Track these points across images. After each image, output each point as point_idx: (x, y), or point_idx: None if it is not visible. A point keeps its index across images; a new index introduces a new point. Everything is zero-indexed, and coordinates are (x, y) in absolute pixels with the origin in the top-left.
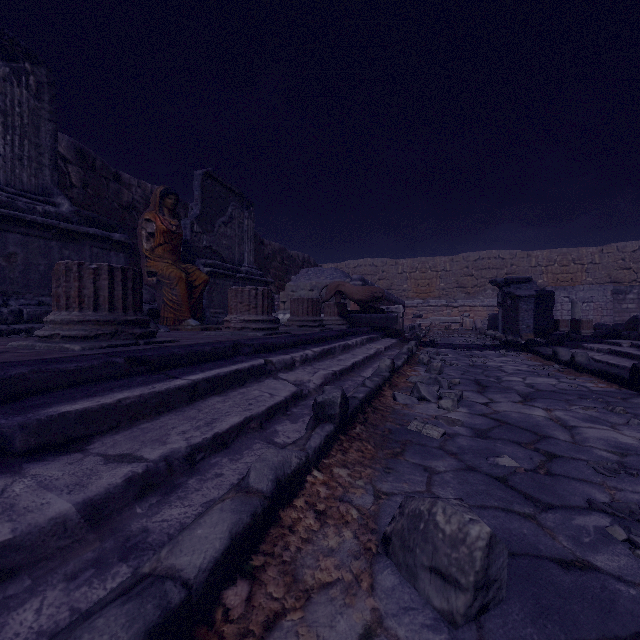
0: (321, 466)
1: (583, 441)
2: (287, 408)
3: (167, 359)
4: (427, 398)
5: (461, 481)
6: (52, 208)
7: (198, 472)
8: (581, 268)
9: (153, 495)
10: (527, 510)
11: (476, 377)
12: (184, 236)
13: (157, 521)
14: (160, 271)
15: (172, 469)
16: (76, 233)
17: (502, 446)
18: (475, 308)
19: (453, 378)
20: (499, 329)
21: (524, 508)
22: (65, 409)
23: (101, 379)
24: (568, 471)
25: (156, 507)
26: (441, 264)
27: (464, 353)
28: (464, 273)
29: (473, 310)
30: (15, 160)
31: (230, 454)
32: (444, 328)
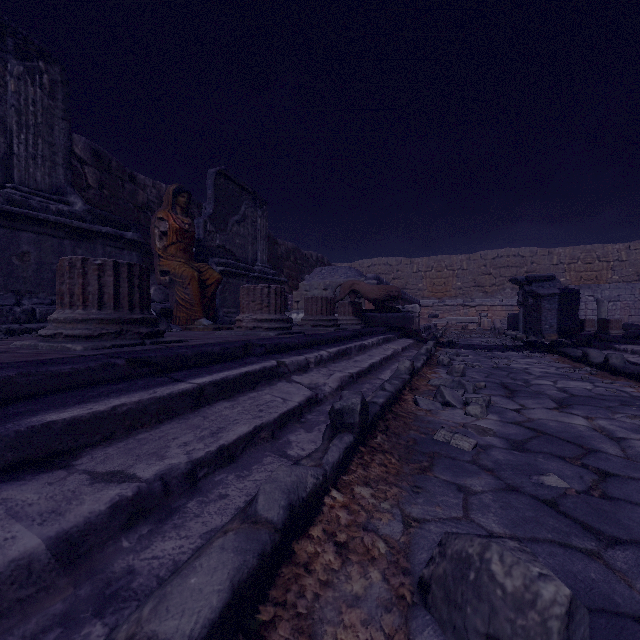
0: (340, 484)
1: (638, 456)
2: (301, 414)
3: (172, 360)
4: (452, 403)
5: (503, 505)
6: (65, 207)
7: (200, 492)
8: (606, 266)
9: (144, 523)
10: (588, 545)
11: (502, 380)
12: (197, 235)
13: (146, 558)
14: (173, 270)
15: (169, 490)
16: (89, 232)
17: (544, 461)
18: (493, 308)
19: (477, 381)
20: (520, 329)
21: (584, 542)
22: (51, 418)
23: (99, 382)
24: (628, 494)
25: (146, 539)
26: (458, 263)
27: (485, 354)
28: (482, 272)
29: (491, 310)
30: (29, 159)
31: (237, 469)
32: (461, 328)
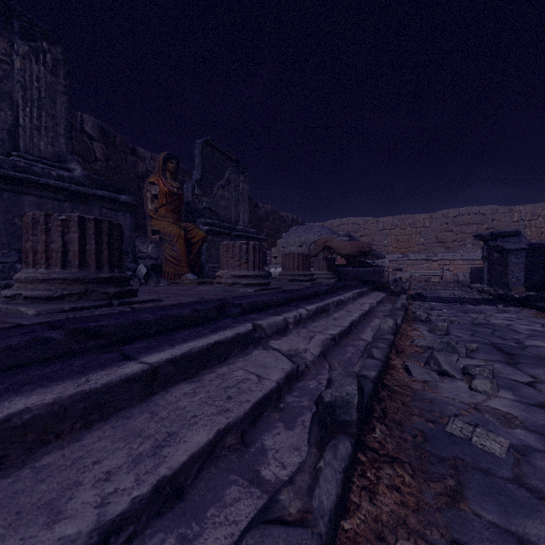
0: (341, 543)
1: None
2: (280, 397)
3: (129, 329)
4: (450, 373)
5: None
6: (66, 173)
7: None
8: None
9: None
10: None
11: (490, 340)
12: (186, 198)
13: None
14: (162, 229)
15: None
16: (86, 195)
17: None
18: (455, 262)
19: (465, 341)
20: (484, 282)
21: None
22: None
23: (22, 365)
24: None
25: None
26: (420, 221)
27: (457, 308)
28: (443, 229)
29: (453, 263)
30: (33, 130)
31: (183, 520)
32: (424, 280)
